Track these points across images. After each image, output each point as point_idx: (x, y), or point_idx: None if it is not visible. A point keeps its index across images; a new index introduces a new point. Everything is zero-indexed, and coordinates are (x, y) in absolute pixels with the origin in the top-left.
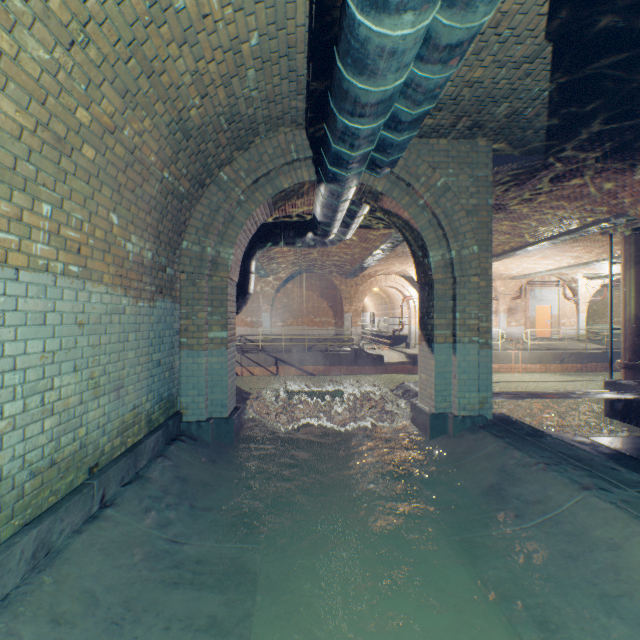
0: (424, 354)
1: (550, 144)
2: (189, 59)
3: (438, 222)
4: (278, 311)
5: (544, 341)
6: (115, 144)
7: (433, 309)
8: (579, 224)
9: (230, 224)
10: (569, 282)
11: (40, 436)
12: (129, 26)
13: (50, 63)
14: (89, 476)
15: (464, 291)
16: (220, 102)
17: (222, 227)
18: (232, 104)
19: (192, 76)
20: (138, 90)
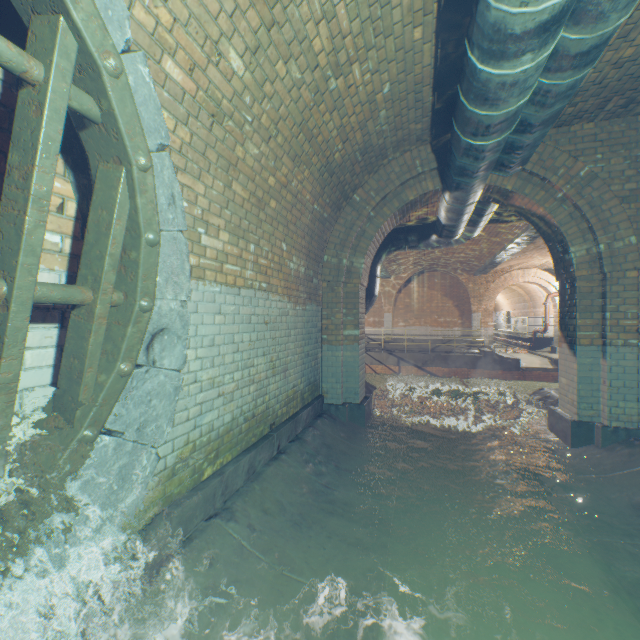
0: (564, 357)
1: None
2: (336, 119)
3: (581, 214)
4: (399, 311)
5: None
6: (286, 194)
7: (575, 308)
8: None
9: (361, 238)
10: None
11: (248, 396)
12: (300, 114)
13: (258, 155)
14: (270, 430)
15: (616, 288)
16: (356, 142)
17: (354, 241)
18: (366, 140)
19: (337, 130)
20: (302, 153)
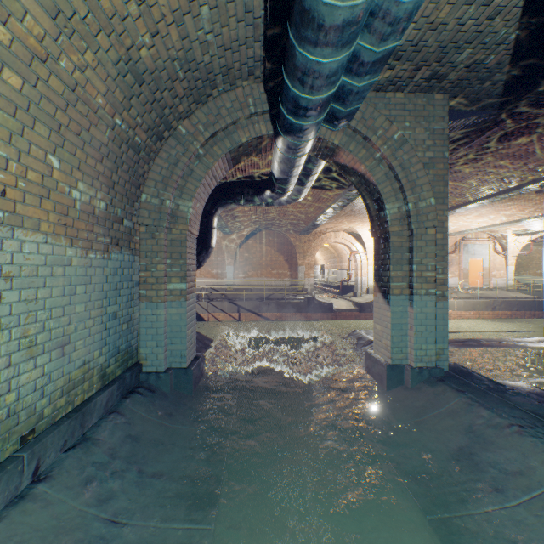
0: (379, 305)
1: (506, 97)
2: None
3: (395, 175)
4: (240, 264)
5: (476, 291)
6: (49, 75)
7: (389, 261)
8: (520, 182)
9: (189, 177)
10: (499, 238)
11: None
12: None
13: None
14: (21, 446)
15: (421, 243)
16: (173, 44)
17: (181, 180)
18: (186, 48)
19: (138, 6)
20: (73, 12)
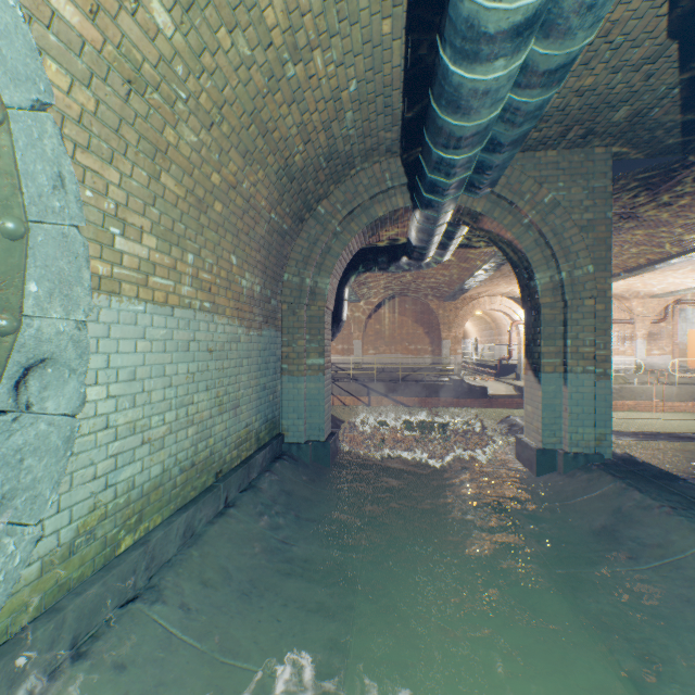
0: (530, 384)
1: (688, 142)
2: (296, 114)
3: (545, 241)
4: (370, 338)
5: None
6: (236, 197)
7: (540, 336)
8: None
9: (327, 255)
10: None
11: (186, 441)
12: (251, 100)
13: (197, 144)
14: (216, 480)
15: (576, 316)
16: (320, 145)
17: (319, 258)
18: (331, 144)
19: (298, 128)
20: (255, 149)
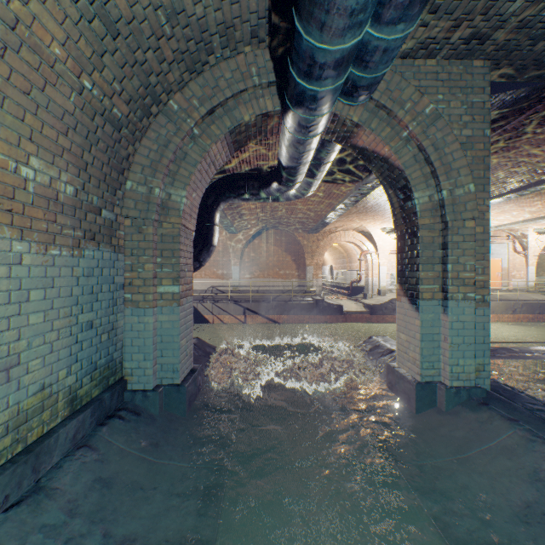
0: (404, 311)
1: None
2: None
3: (425, 157)
4: (246, 264)
5: (495, 292)
6: None
7: (418, 260)
8: None
9: (182, 162)
10: (519, 237)
11: None
12: None
13: None
14: None
15: (457, 238)
16: None
17: (173, 165)
18: None
19: None
20: None
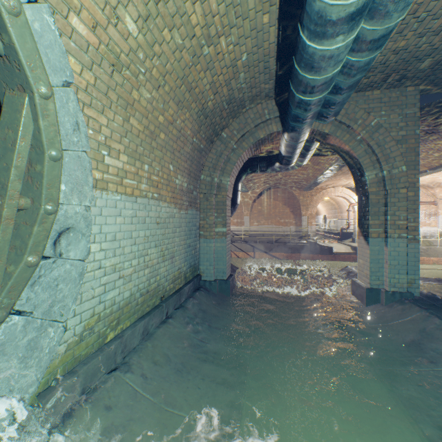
0: (361, 245)
1: None
2: (209, 77)
3: (372, 151)
4: (254, 215)
5: None
6: (173, 129)
7: (368, 213)
8: None
9: (227, 163)
10: None
11: (143, 277)
12: (182, 70)
13: (150, 99)
14: (160, 301)
15: (394, 200)
16: (224, 94)
17: (223, 165)
18: (230, 94)
19: (210, 85)
20: (184, 99)
